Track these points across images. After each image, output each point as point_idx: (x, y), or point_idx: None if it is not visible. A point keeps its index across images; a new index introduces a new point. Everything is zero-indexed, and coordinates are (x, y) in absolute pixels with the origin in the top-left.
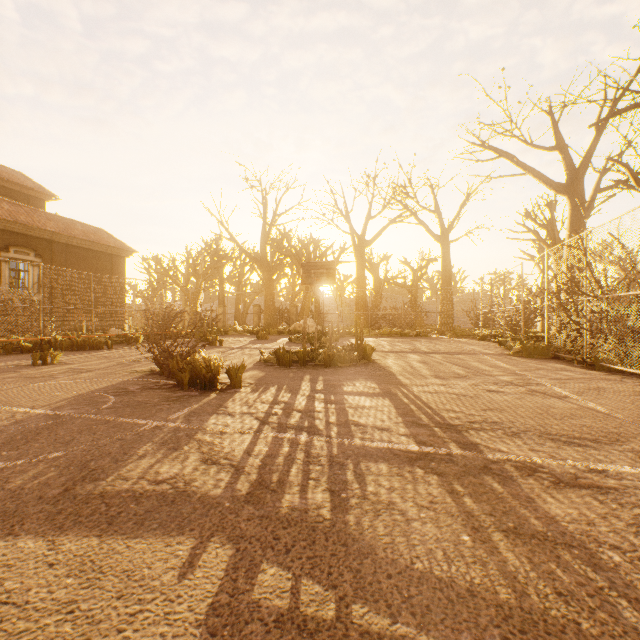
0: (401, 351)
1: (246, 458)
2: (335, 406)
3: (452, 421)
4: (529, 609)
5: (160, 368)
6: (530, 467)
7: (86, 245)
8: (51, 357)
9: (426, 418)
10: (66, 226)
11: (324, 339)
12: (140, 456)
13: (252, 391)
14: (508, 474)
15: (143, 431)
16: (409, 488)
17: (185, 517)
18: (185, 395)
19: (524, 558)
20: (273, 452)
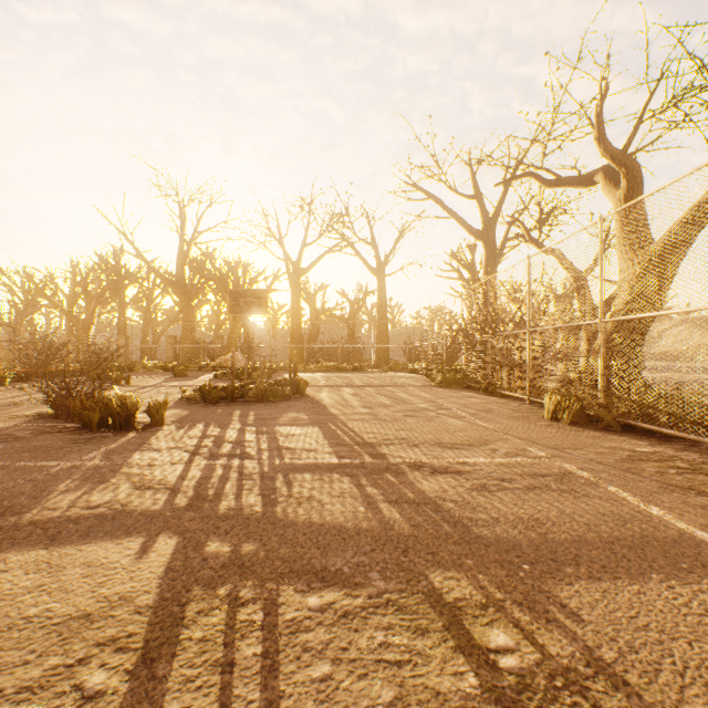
0: (336, 385)
1: (181, 482)
2: (267, 436)
3: (370, 440)
4: (391, 535)
5: (55, 410)
6: (419, 465)
7: None
8: None
9: (349, 439)
10: None
11: (255, 374)
12: (63, 491)
13: (177, 428)
14: (402, 471)
15: (56, 471)
16: (327, 486)
17: (130, 526)
18: (96, 436)
19: (397, 513)
20: (207, 475)
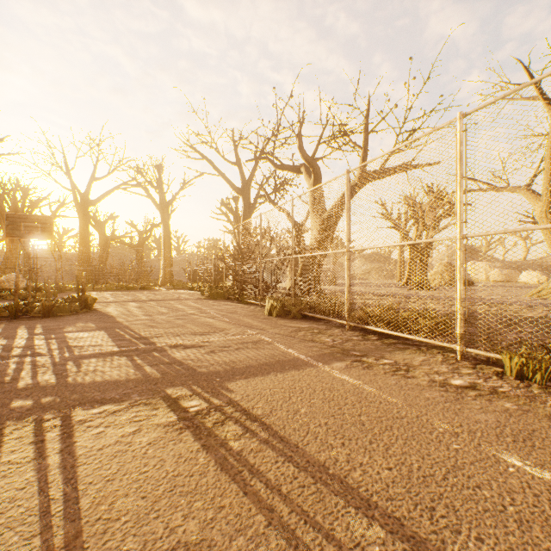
0: (124, 301)
1: None
2: (57, 340)
3: (146, 335)
4: (149, 379)
5: None
6: (177, 345)
7: None
8: None
9: (129, 336)
10: None
11: (40, 294)
12: None
13: None
14: (165, 349)
15: None
16: (108, 363)
17: None
18: None
19: (155, 369)
20: (2, 369)
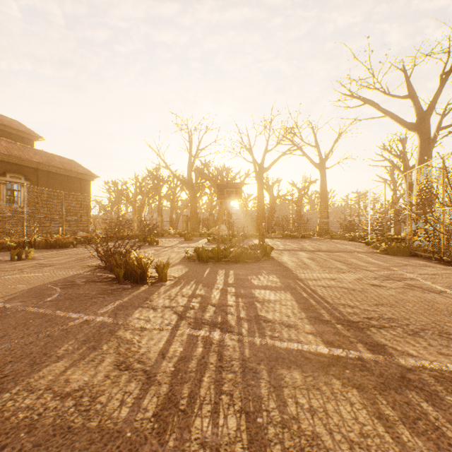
0: (292, 249)
1: (160, 361)
2: (244, 300)
3: (351, 317)
4: None
5: (104, 264)
6: (450, 378)
7: (62, 172)
8: (26, 254)
9: (327, 313)
10: (48, 158)
11: (234, 240)
12: (58, 358)
13: (175, 284)
14: (431, 388)
15: (72, 326)
16: (331, 409)
17: None
18: (119, 288)
19: None
20: (187, 354)
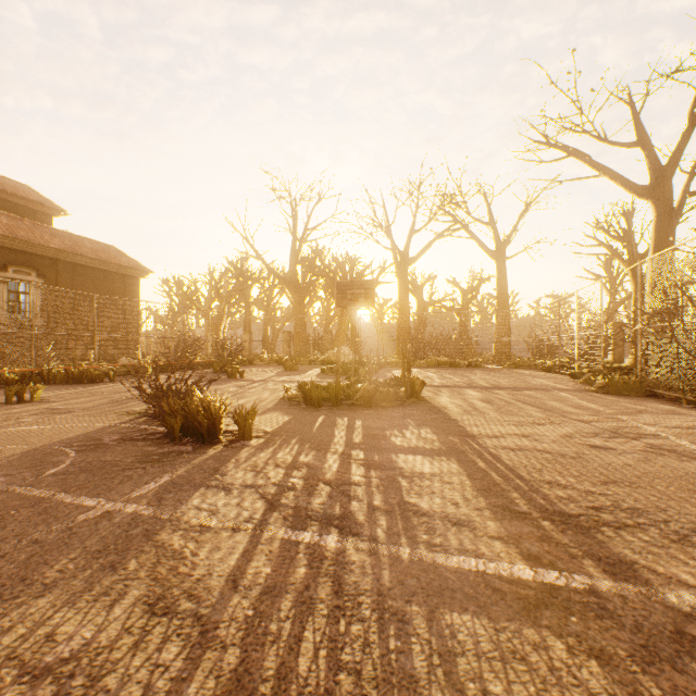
0: (455, 385)
1: (227, 596)
2: (380, 473)
3: (565, 506)
4: None
5: (152, 410)
6: None
7: (95, 264)
8: (30, 393)
9: (522, 499)
10: (73, 243)
11: (362, 371)
12: (44, 587)
13: (265, 445)
14: None
15: (81, 523)
16: None
17: None
18: (173, 451)
19: None
20: (278, 580)
